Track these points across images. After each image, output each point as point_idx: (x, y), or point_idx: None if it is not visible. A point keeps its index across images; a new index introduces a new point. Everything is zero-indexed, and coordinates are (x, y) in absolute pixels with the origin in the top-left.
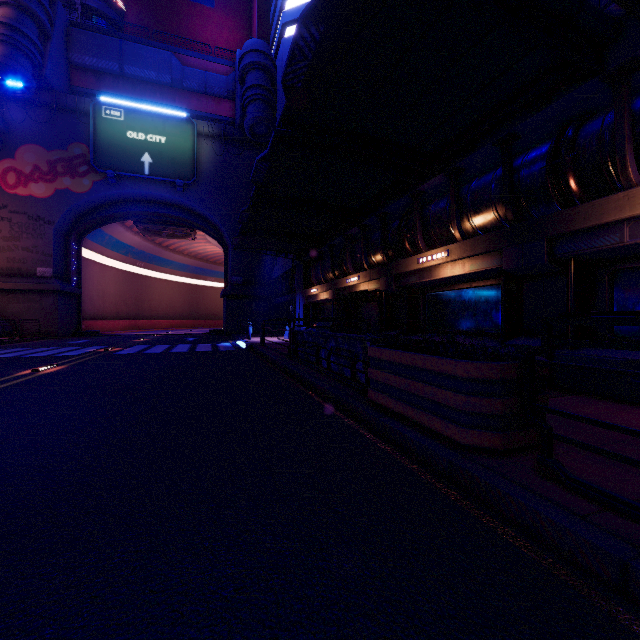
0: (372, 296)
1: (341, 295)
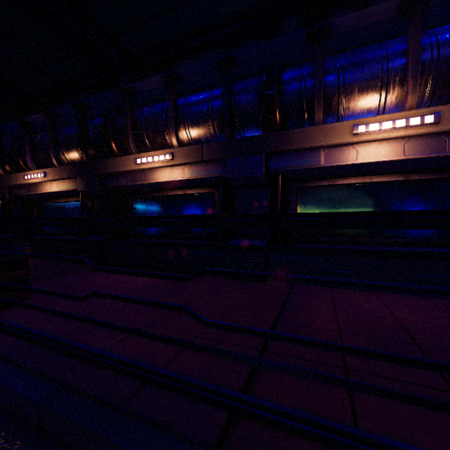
0: None
1: None
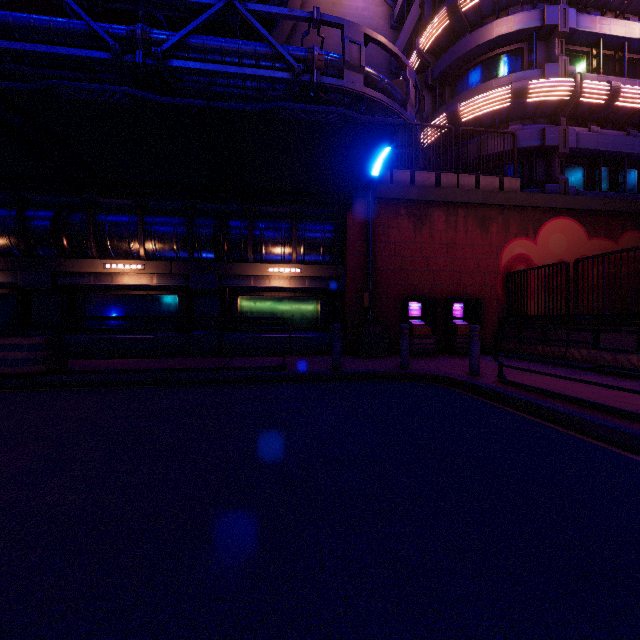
0: None
1: None
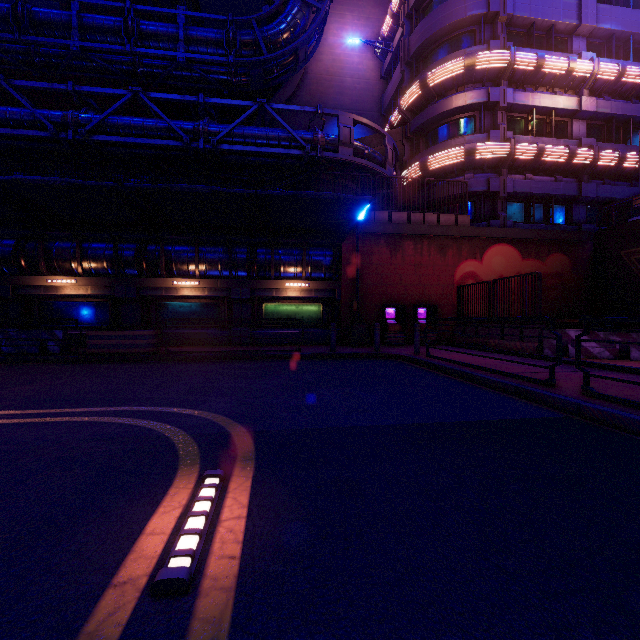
0: None
1: None
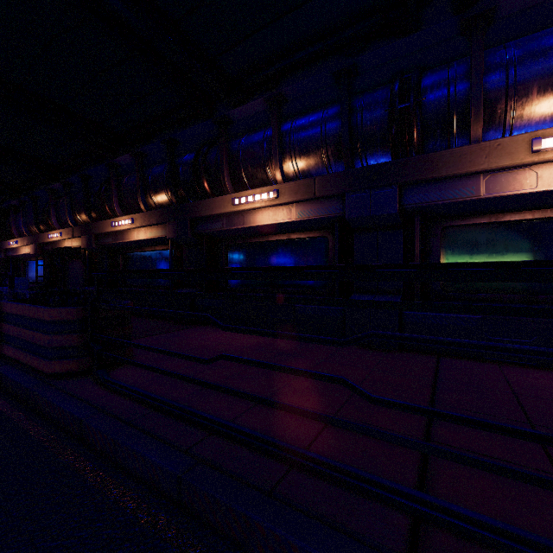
0: (78, 253)
1: (45, 250)
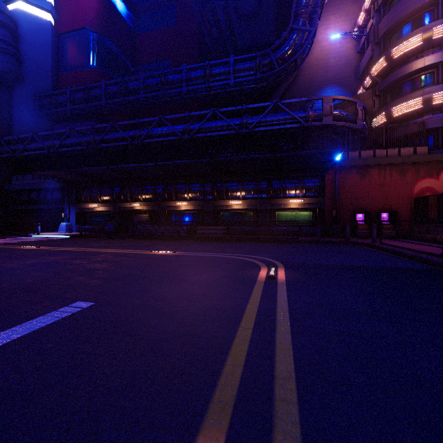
0: (144, 212)
1: (122, 210)
